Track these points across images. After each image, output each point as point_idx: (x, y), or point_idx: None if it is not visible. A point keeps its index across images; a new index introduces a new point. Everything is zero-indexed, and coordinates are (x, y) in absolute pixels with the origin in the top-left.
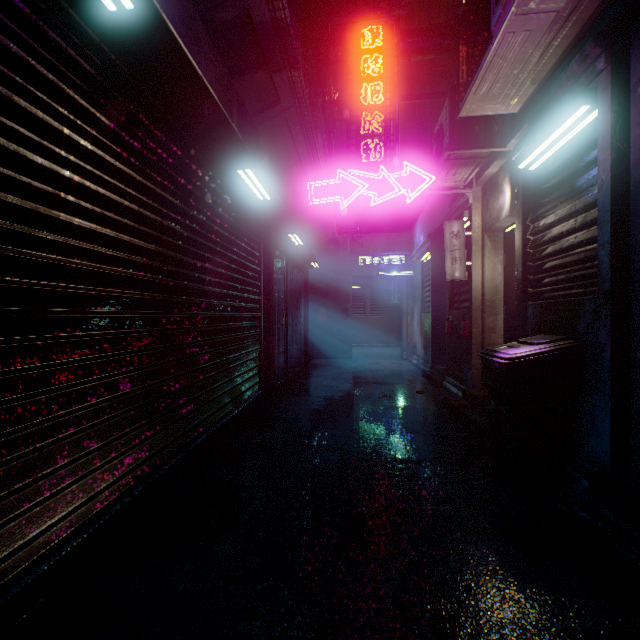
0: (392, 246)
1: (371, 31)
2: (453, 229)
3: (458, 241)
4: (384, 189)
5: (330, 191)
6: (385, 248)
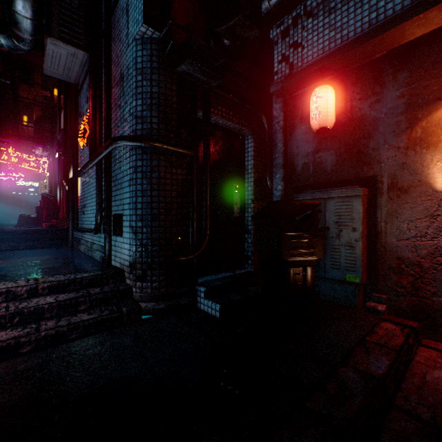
0: (34, 178)
1: (12, 148)
2: (42, 182)
3: (43, 185)
4: (15, 178)
5: (1, 176)
6: (30, 179)
